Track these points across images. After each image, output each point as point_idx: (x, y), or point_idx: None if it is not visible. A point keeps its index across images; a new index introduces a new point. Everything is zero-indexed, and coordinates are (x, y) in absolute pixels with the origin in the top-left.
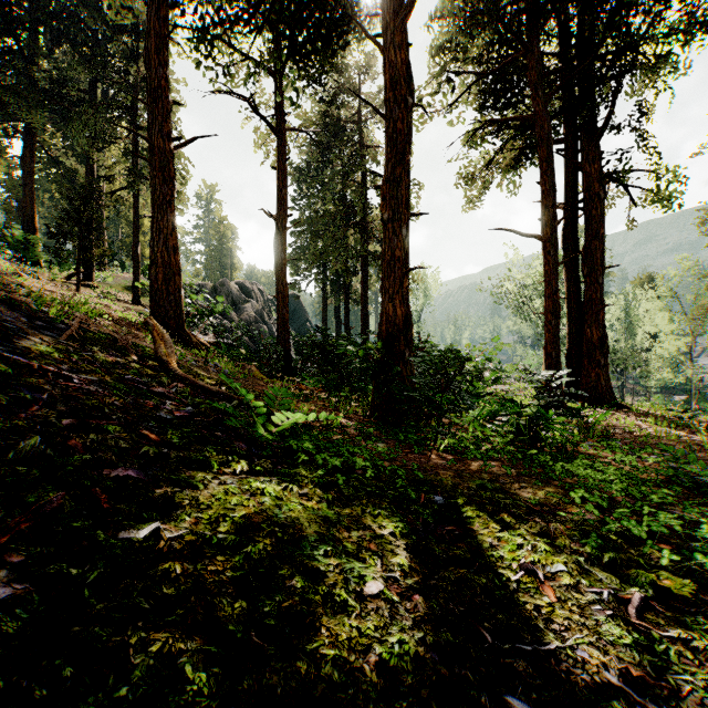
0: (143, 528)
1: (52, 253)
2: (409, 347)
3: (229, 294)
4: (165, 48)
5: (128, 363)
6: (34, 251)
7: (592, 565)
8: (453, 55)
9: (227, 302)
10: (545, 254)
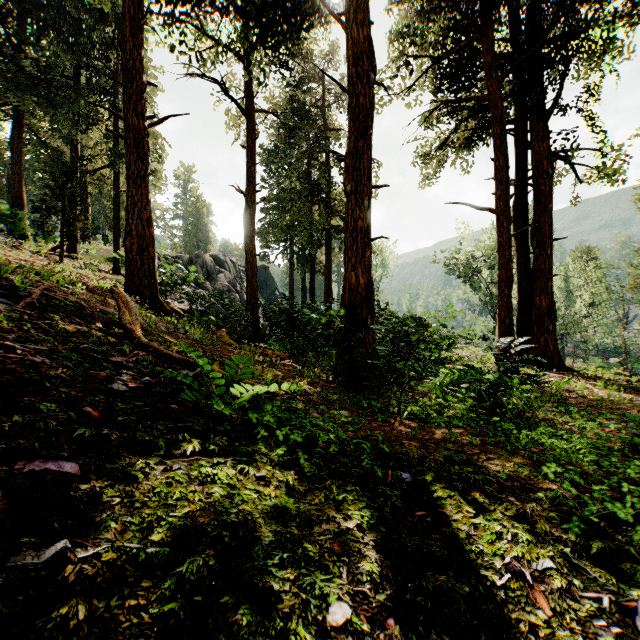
0: (47, 546)
1: (37, 227)
2: (371, 315)
3: (204, 265)
4: (139, 31)
5: (90, 331)
6: (21, 225)
7: (580, 558)
8: (411, 40)
9: (202, 273)
10: (499, 227)
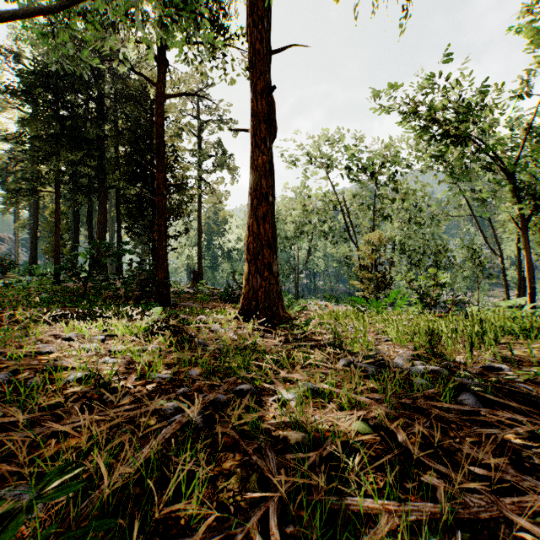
0: None
1: None
2: None
3: None
4: None
5: None
6: None
7: None
8: None
9: None
10: None
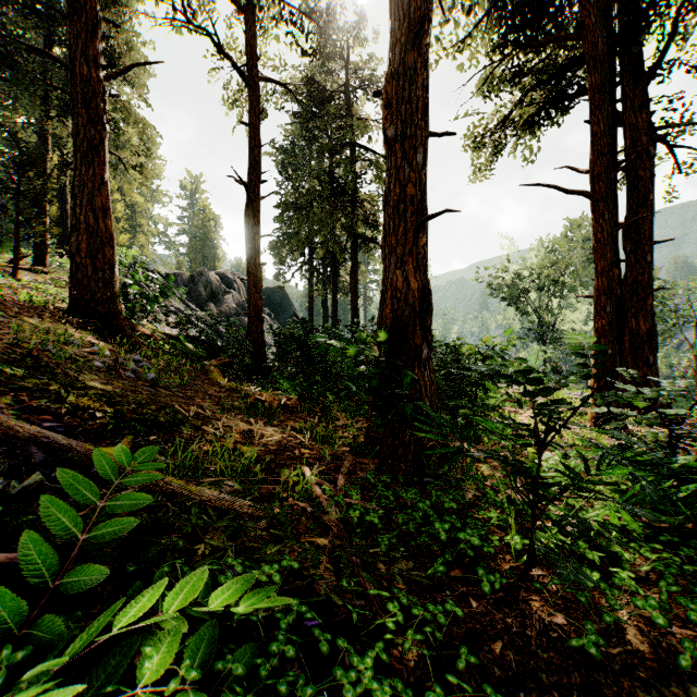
0: None
1: None
2: (428, 341)
3: (208, 285)
4: None
5: None
6: None
7: None
8: None
9: (205, 293)
10: (596, 218)
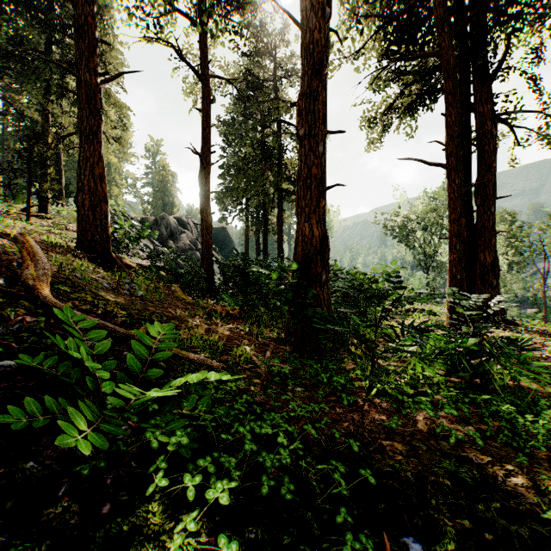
0: None
1: (5, 187)
2: (326, 269)
3: (168, 226)
4: None
5: None
6: None
7: None
8: None
9: (166, 233)
10: (450, 182)
